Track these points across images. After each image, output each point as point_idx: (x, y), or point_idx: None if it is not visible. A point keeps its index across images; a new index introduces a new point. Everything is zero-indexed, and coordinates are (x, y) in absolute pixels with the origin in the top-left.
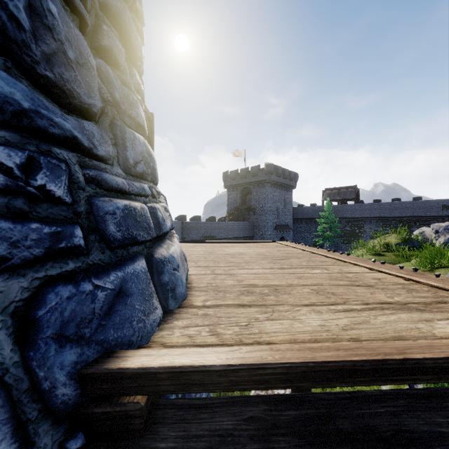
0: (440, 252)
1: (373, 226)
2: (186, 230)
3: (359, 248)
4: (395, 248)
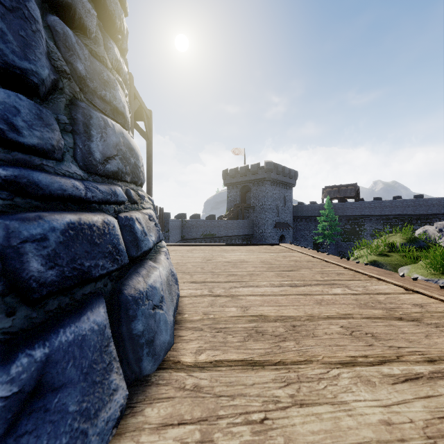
0: None
1: (374, 224)
2: (185, 228)
3: (362, 247)
4: (400, 249)
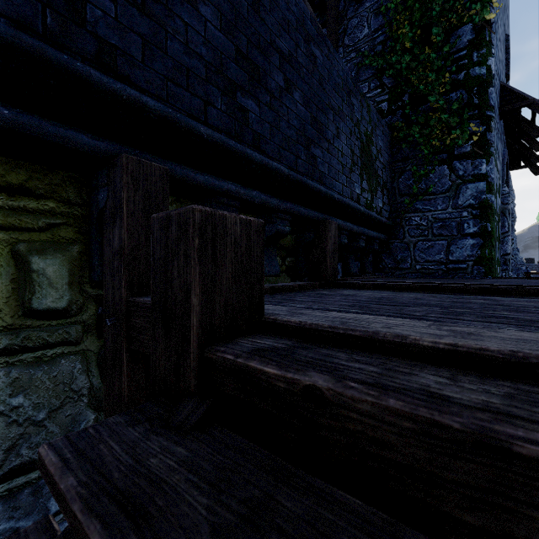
0: None
1: None
2: None
3: None
4: None
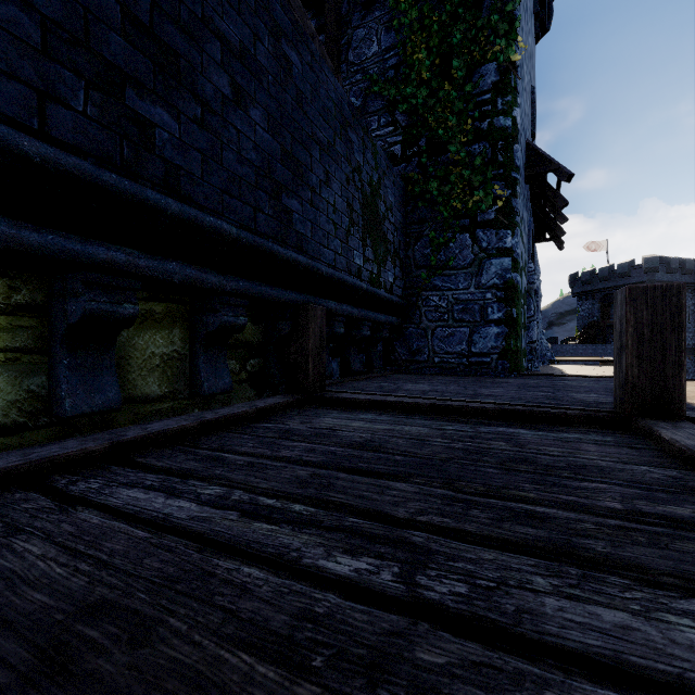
0: None
1: None
2: None
3: None
4: None
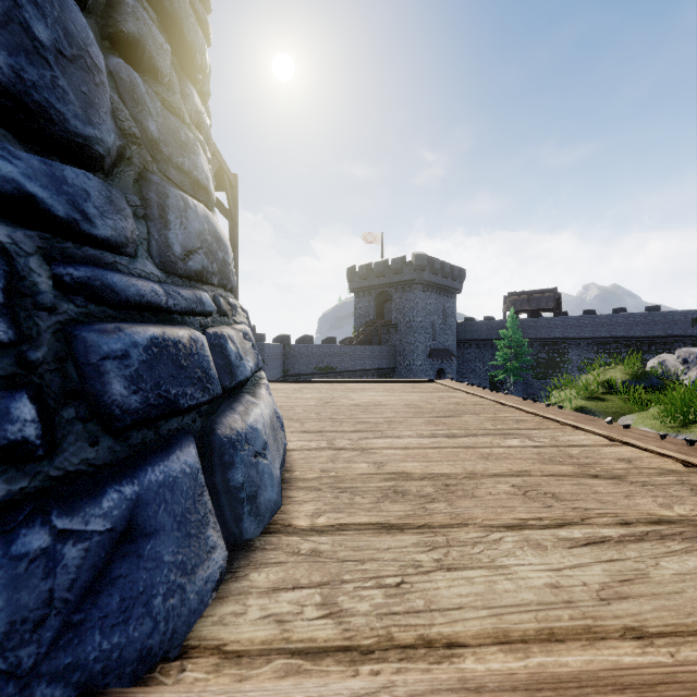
0: (696, 395)
1: (583, 352)
2: (290, 358)
3: (563, 387)
4: (622, 389)
